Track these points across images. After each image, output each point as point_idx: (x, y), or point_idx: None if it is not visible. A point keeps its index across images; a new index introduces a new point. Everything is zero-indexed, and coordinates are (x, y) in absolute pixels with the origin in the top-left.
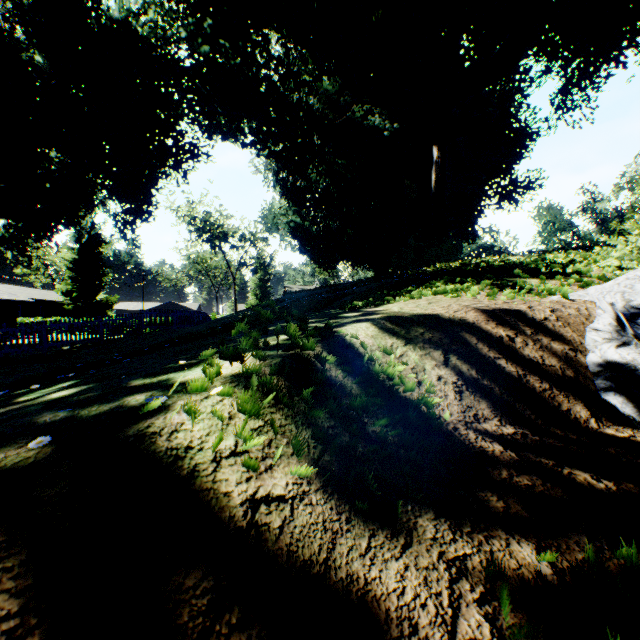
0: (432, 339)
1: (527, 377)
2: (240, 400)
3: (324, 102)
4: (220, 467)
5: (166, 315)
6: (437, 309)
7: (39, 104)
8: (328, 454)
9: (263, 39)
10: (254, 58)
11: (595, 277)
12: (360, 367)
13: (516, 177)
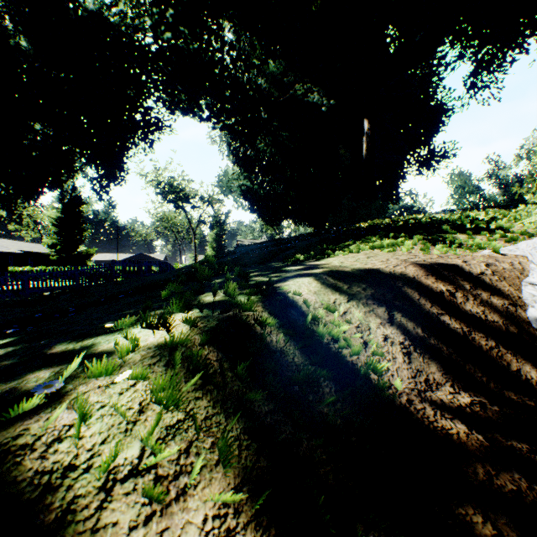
0: (375, 295)
1: (472, 334)
2: (154, 387)
3: (270, 82)
4: (109, 500)
5: (134, 265)
6: (377, 263)
7: (25, 84)
8: (265, 456)
9: (217, 27)
10: (210, 43)
11: (518, 232)
12: (303, 328)
13: (434, 147)
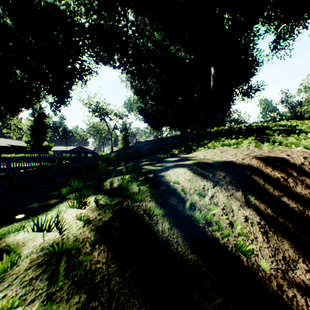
0: (232, 181)
1: (306, 212)
2: None
3: (155, 45)
4: None
5: (75, 153)
6: (229, 157)
7: (10, 46)
8: None
9: (124, 12)
10: (119, 21)
11: None
12: (183, 214)
13: (251, 84)
